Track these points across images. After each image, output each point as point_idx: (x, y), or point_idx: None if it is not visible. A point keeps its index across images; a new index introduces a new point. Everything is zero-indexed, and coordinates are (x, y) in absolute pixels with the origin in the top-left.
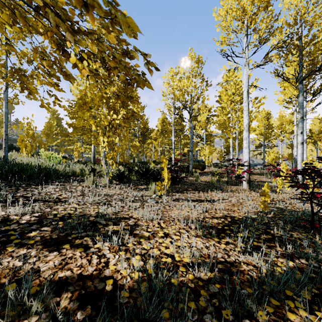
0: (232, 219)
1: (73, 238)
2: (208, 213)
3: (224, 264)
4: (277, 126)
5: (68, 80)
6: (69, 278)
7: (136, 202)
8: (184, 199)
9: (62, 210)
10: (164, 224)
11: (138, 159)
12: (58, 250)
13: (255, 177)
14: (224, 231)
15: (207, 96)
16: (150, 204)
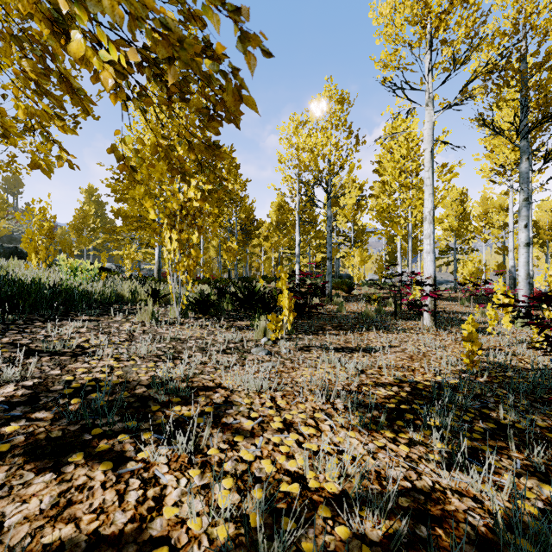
0: (412, 388)
1: (95, 437)
2: (366, 374)
3: (411, 497)
4: (478, 216)
5: (78, 104)
6: (67, 547)
7: (230, 352)
8: (319, 348)
9: (84, 373)
10: (284, 401)
11: (236, 273)
12: (56, 468)
13: (442, 305)
14: (402, 414)
15: (358, 161)
16: (256, 358)
